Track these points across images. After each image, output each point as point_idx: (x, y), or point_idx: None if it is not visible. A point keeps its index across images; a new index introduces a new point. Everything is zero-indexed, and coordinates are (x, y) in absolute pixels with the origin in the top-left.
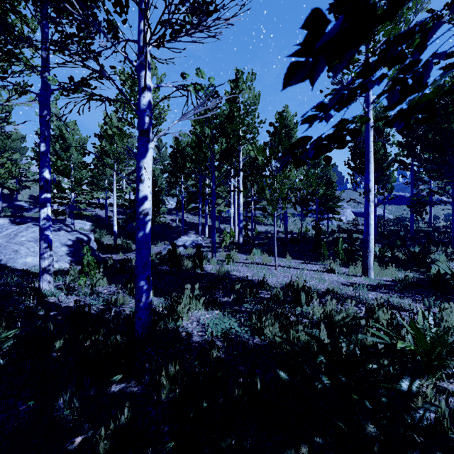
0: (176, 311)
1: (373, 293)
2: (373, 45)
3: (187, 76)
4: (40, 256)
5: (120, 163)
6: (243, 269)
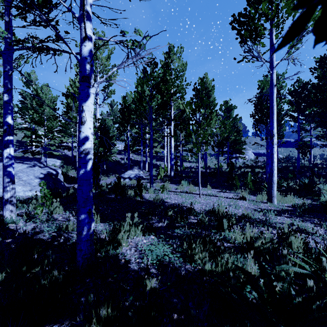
0: (116, 239)
1: (279, 217)
2: (277, 20)
3: (126, 33)
4: (3, 189)
5: None
6: (174, 197)
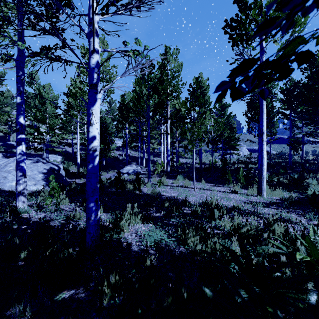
0: (119, 225)
1: (267, 209)
2: None
3: (128, 44)
4: (16, 182)
5: (82, 114)
6: (170, 190)
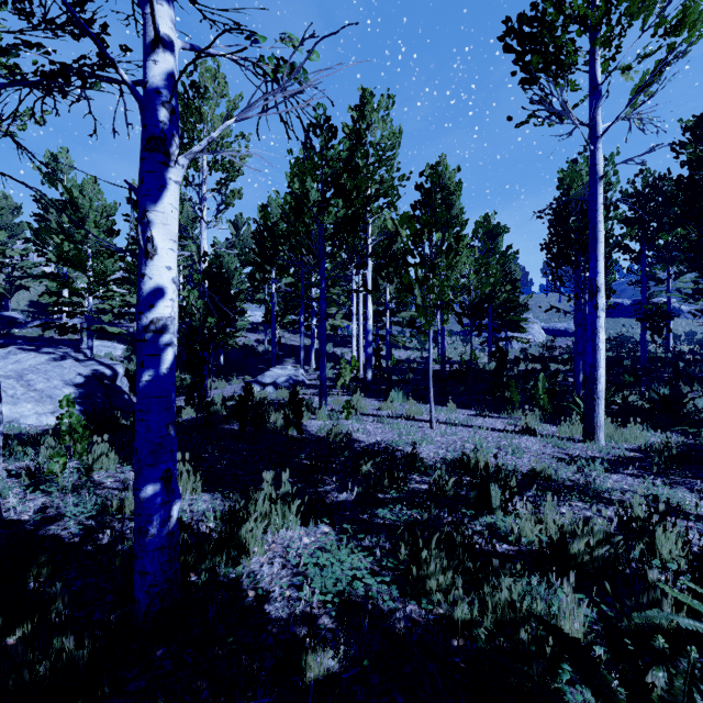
0: (238, 537)
1: (615, 476)
2: (608, 29)
3: (262, 40)
4: None
5: None
6: (375, 428)
